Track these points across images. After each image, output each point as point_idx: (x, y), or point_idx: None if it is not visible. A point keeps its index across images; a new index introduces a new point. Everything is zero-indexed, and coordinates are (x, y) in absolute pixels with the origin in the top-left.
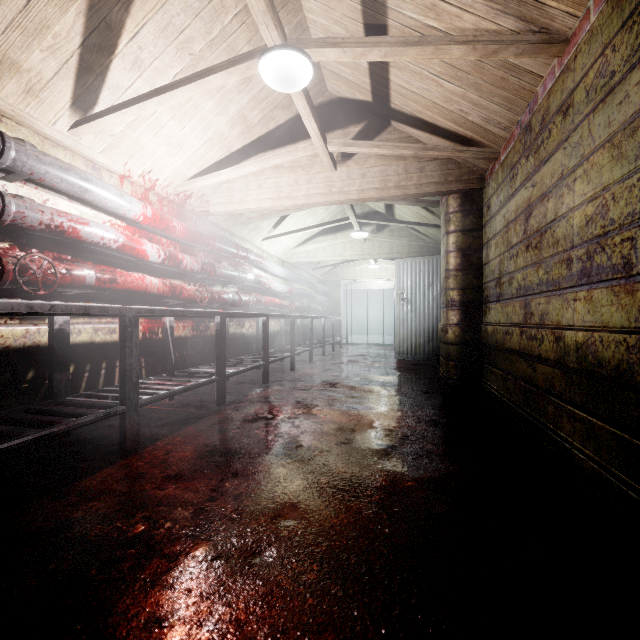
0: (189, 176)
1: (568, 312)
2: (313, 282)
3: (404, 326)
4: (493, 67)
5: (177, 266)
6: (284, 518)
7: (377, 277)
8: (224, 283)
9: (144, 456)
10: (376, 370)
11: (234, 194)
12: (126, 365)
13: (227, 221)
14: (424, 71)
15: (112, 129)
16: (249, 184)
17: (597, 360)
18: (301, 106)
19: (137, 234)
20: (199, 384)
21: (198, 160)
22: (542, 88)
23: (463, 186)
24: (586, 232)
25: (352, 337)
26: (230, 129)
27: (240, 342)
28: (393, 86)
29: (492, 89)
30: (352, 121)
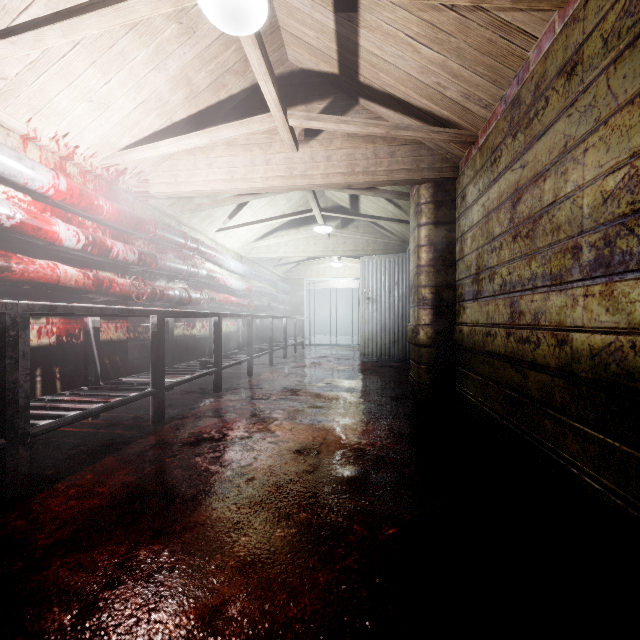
0: (120, 146)
1: (575, 310)
2: (274, 280)
3: (369, 326)
4: (480, 26)
5: (105, 254)
6: (219, 613)
7: (341, 276)
8: (170, 278)
9: (30, 509)
10: (341, 373)
11: (179, 173)
12: (6, 382)
13: (173, 206)
14: (399, 32)
15: (3, 69)
16: (197, 162)
17: (626, 370)
18: (255, 60)
19: (48, 212)
20: (127, 400)
21: (131, 127)
22: (536, 51)
23: (436, 174)
24: (603, 212)
25: (315, 337)
26: (171, 92)
27: (190, 345)
28: (363, 53)
29: (476, 55)
30: (316, 96)
